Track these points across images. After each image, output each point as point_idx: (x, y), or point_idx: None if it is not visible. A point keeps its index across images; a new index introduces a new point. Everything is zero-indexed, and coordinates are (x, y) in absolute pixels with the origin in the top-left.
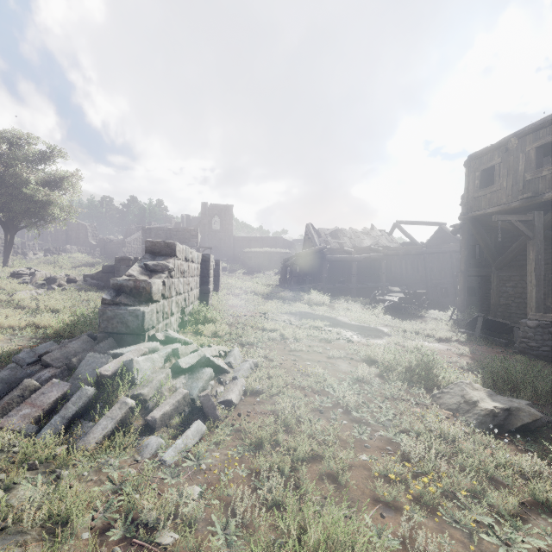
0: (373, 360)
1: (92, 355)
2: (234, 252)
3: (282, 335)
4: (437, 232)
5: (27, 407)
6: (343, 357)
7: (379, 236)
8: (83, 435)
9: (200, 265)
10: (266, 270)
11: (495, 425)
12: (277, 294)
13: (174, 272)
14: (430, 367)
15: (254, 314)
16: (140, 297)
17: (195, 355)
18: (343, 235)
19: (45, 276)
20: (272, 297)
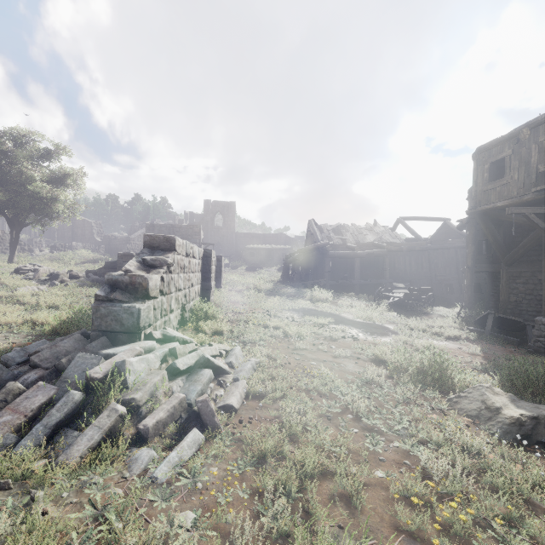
0: (381, 359)
1: (82, 356)
2: (236, 248)
3: (285, 332)
4: (441, 228)
5: (8, 413)
6: (350, 356)
7: (382, 232)
8: (66, 447)
9: (201, 260)
10: (268, 266)
11: (522, 435)
12: (279, 290)
13: (174, 267)
14: (444, 369)
15: (257, 310)
16: (136, 294)
17: (193, 355)
18: (346, 230)
19: (48, 272)
20: (274, 294)
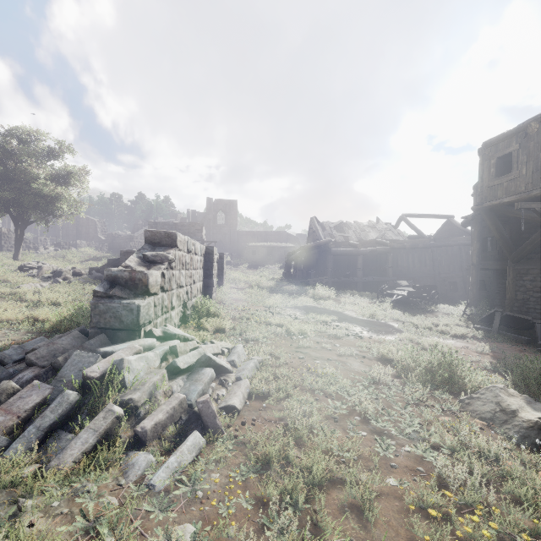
0: (387, 358)
1: (79, 354)
2: (238, 246)
3: (288, 330)
4: (445, 225)
5: (1, 414)
6: (354, 355)
7: (384, 229)
8: (59, 451)
9: (203, 257)
10: (270, 264)
11: (540, 440)
12: (281, 288)
13: (175, 263)
14: (454, 368)
15: (259, 308)
16: (135, 290)
17: (194, 354)
18: (348, 228)
19: (52, 269)
20: (276, 291)
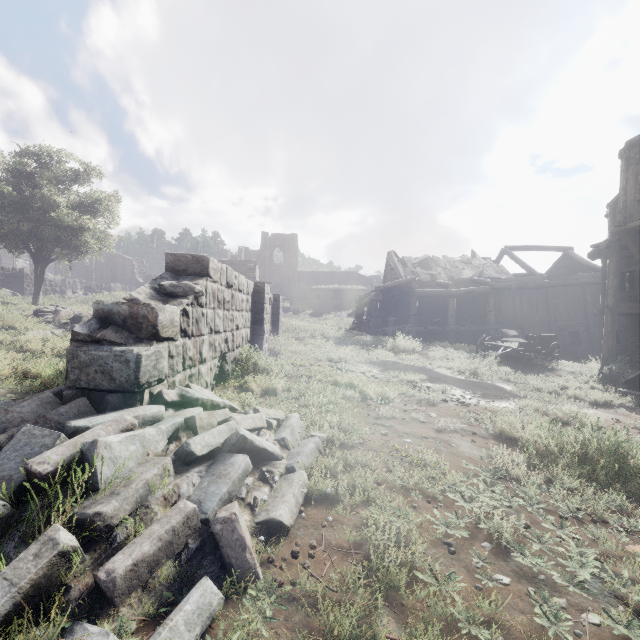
0: (509, 436)
1: (29, 431)
2: (299, 290)
3: (362, 392)
4: (561, 259)
5: None
6: (460, 430)
7: (482, 265)
8: None
9: (251, 297)
10: (337, 311)
11: None
12: (352, 338)
13: (206, 299)
14: (625, 457)
15: (323, 363)
16: (138, 332)
17: (222, 430)
18: (436, 264)
19: (73, 315)
20: (345, 342)
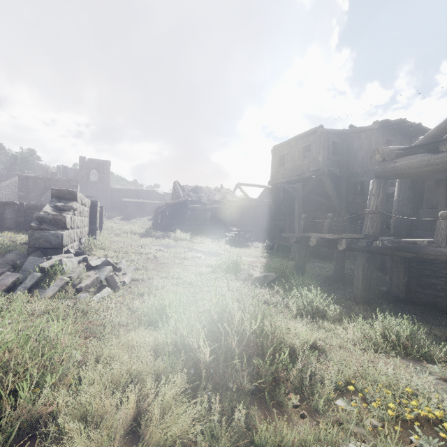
0: (210, 265)
1: (32, 258)
2: (111, 201)
3: (155, 256)
4: (263, 192)
5: None
6: (193, 265)
7: (226, 193)
8: (40, 295)
9: (89, 209)
10: (141, 217)
11: (259, 283)
12: (150, 233)
13: (76, 211)
14: (238, 265)
15: (133, 246)
16: (57, 226)
17: (99, 260)
18: (201, 191)
19: None
20: (146, 236)
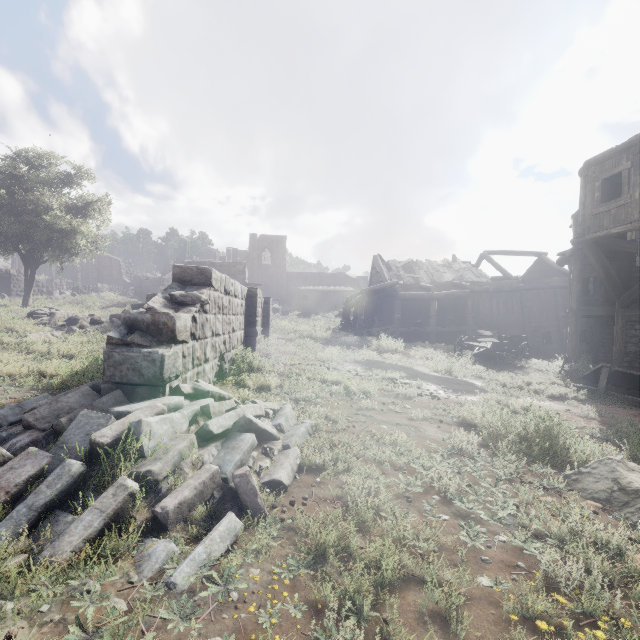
0: (469, 423)
1: (87, 414)
2: (287, 291)
3: (347, 388)
4: (536, 264)
5: None
6: (429, 419)
7: (463, 269)
8: (56, 537)
9: (245, 301)
10: (324, 312)
11: None
12: (339, 339)
13: (209, 306)
14: (555, 436)
15: (312, 362)
16: (159, 336)
17: (231, 415)
18: (419, 268)
19: (67, 317)
20: (332, 343)
